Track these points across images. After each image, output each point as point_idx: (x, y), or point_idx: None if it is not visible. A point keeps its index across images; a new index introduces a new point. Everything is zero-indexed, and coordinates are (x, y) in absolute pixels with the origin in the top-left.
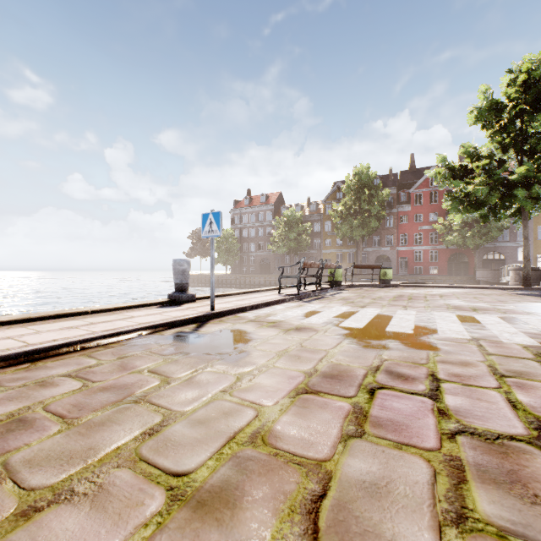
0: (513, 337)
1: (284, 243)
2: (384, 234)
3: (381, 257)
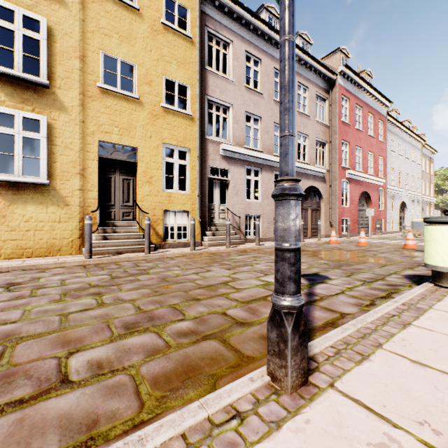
0: None
1: None
2: None
3: None
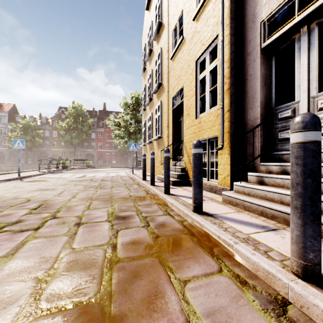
0: (113, 175)
1: None
2: (90, 142)
3: (89, 154)
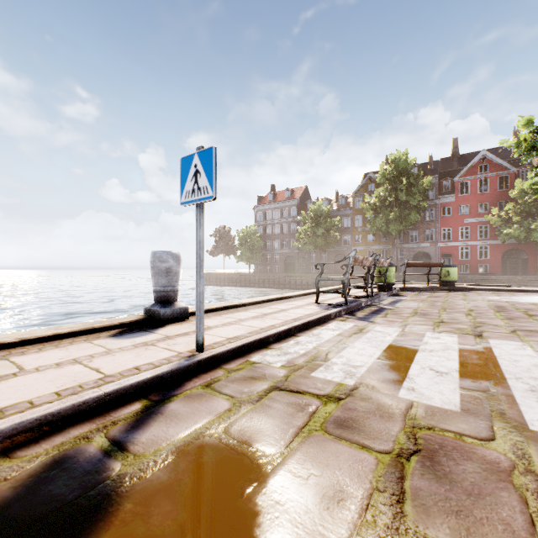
0: None
1: (310, 240)
2: (423, 228)
3: (420, 254)
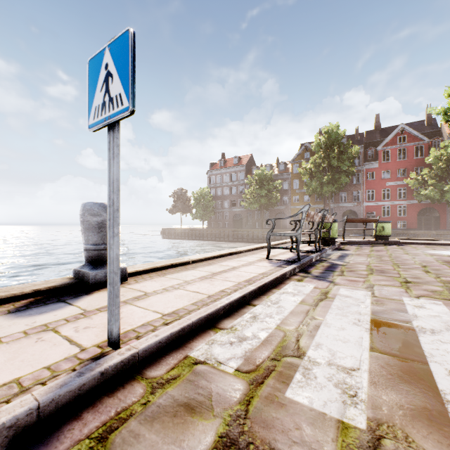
0: None
1: (255, 200)
2: (351, 190)
3: (348, 212)
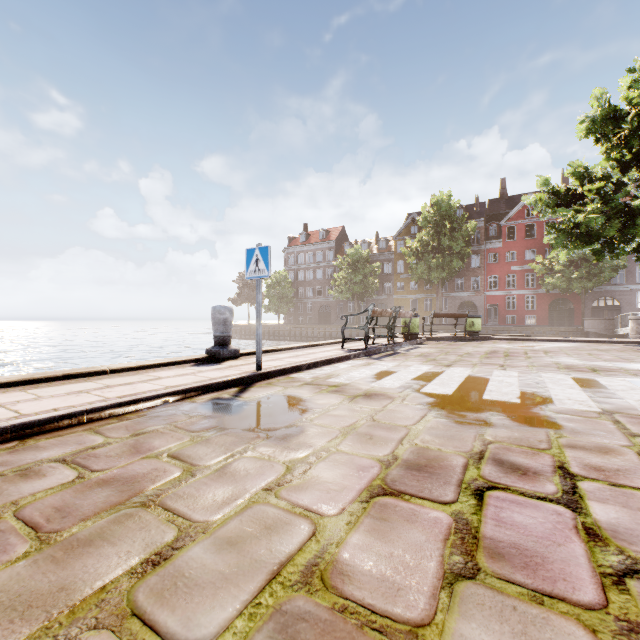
0: None
1: (347, 288)
2: (468, 276)
3: (465, 304)
